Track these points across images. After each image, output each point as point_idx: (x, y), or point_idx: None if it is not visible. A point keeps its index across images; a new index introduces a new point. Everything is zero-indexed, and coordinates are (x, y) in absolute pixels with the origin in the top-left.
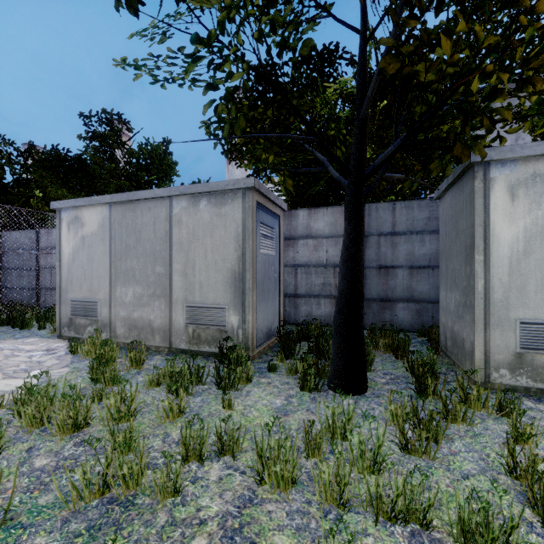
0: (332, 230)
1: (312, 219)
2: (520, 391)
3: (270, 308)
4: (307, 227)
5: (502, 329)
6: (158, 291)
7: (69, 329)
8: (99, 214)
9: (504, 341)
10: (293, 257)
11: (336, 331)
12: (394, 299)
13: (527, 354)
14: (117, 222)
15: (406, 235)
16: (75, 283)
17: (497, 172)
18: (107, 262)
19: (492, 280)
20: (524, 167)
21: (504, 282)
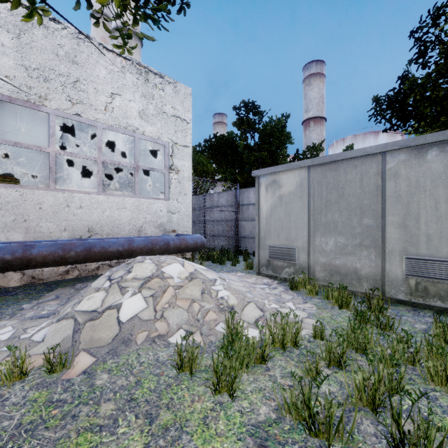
0: None
1: None
2: None
3: None
4: None
5: None
6: (366, 242)
7: (267, 268)
8: (296, 176)
9: None
10: None
11: None
12: None
13: None
14: (316, 181)
15: None
16: (272, 233)
17: None
18: (305, 215)
19: None
20: None
21: None
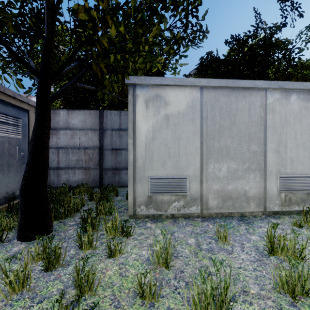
0: (83, 125)
1: (70, 117)
2: (150, 217)
3: (13, 178)
4: (66, 122)
5: (142, 182)
6: None
7: None
8: None
9: (143, 189)
10: (56, 142)
11: (20, 193)
12: (121, 168)
13: (153, 195)
14: None
15: (127, 130)
16: None
17: (140, 92)
18: None
19: (137, 154)
20: (152, 91)
21: (143, 155)
